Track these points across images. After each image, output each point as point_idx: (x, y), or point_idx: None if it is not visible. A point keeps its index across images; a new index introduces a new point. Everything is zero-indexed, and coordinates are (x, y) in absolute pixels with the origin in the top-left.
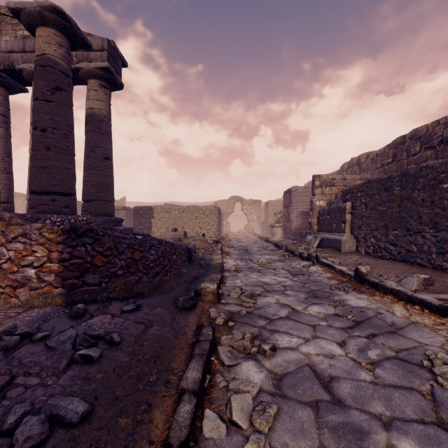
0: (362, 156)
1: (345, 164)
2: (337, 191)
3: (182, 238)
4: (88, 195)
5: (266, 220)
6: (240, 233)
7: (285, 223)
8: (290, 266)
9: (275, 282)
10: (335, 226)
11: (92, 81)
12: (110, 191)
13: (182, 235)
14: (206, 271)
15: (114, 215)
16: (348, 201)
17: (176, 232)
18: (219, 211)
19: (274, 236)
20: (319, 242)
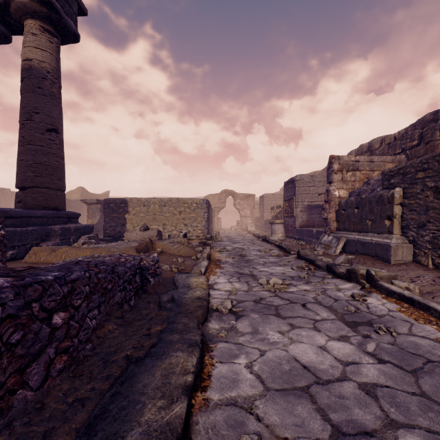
0: (376, 141)
1: (352, 151)
2: (362, 177)
3: (154, 240)
4: (22, 180)
5: (261, 215)
6: (232, 230)
7: (287, 219)
8: (327, 294)
9: (333, 365)
10: (371, 223)
11: (30, 22)
12: (56, 175)
13: (154, 236)
14: (167, 330)
15: (64, 209)
16: (396, 187)
17: (146, 232)
18: (208, 204)
19: (274, 234)
20: (343, 245)
